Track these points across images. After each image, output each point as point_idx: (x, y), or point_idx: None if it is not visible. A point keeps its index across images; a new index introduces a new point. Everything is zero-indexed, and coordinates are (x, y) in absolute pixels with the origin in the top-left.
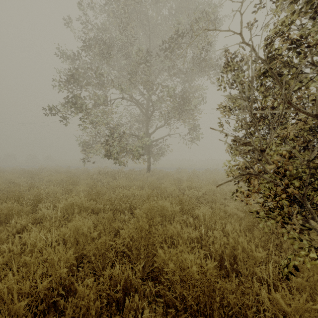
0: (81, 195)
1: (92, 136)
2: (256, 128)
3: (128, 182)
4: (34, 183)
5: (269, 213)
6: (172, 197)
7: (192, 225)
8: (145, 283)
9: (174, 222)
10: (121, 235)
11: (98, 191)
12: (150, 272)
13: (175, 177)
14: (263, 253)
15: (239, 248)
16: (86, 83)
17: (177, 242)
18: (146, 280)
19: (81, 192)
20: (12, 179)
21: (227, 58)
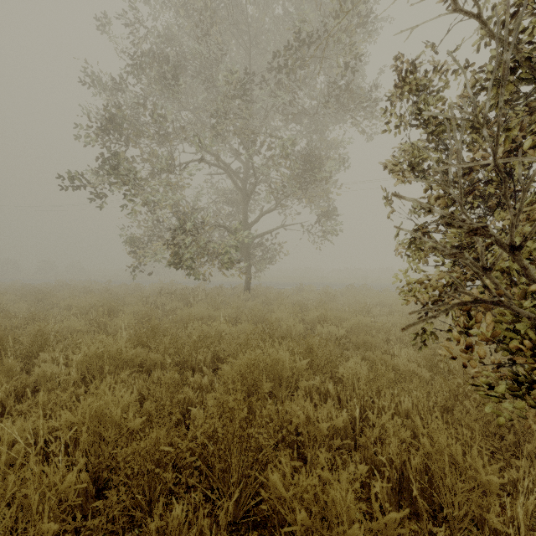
0: (122, 335)
1: (148, 228)
2: (503, 195)
3: (210, 310)
4: (37, 312)
5: (516, 388)
6: (291, 337)
7: (332, 397)
8: (240, 535)
9: (300, 396)
10: (193, 418)
11: (154, 327)
12: (251, 509)
13: (294, 299)
14: (492, 468)
15: (446, 462)
16: (136, 132)
17: (307, 438)
18: (243, 527)
19: (123, 328)
20: (1, 304)
21: (401, 70)
